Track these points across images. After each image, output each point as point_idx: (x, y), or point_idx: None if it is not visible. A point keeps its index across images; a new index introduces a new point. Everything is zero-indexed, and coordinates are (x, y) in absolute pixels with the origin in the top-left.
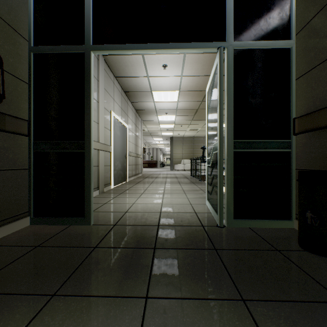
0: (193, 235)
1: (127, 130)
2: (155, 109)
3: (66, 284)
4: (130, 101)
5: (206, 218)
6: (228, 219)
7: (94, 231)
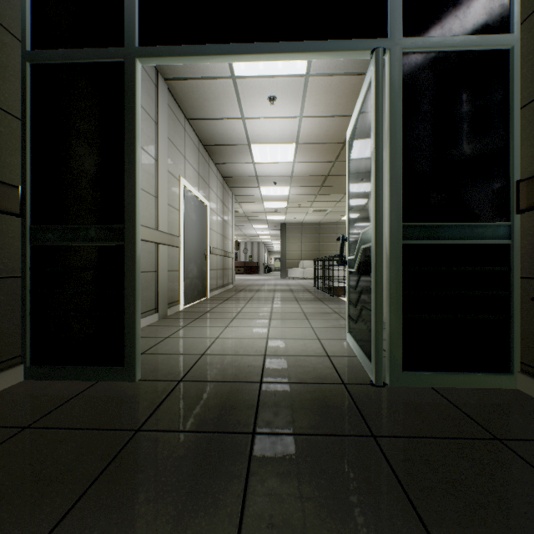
0: (328, 403)
1: (208, 211)
2: (255, 175)
3: (64, 525)
4: (213, 162)
5: (349, 368)
6: (392, 372)
7: (140, 393)
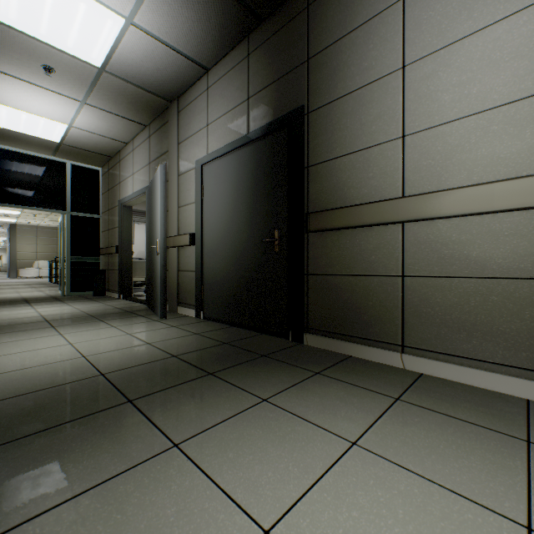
0: (47, 298)
1: None
2: None
3: None
4: None
5: (57, 296)
6: (68, 293)
7: None
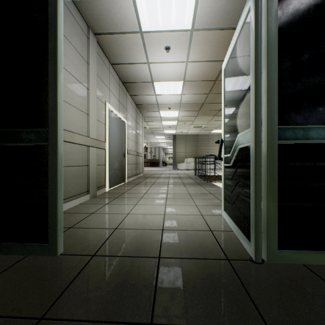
0: (218, 283)
1: (126, 126)
2: (156, 103)
3: None
4: (129, 94)
5: (229, 243)
6: (269, 251)
7: (57, 269)
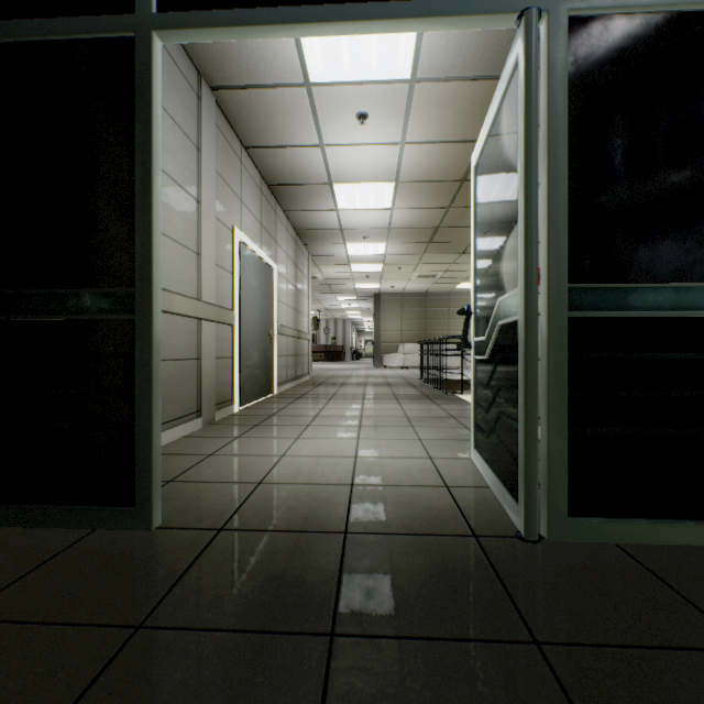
0: (453, 573)
1: (275, 275)
2: (339, 227)
3: None
4: (282, 208)
5: (481, 508)
6: (552, 519)
7: (155, 553)
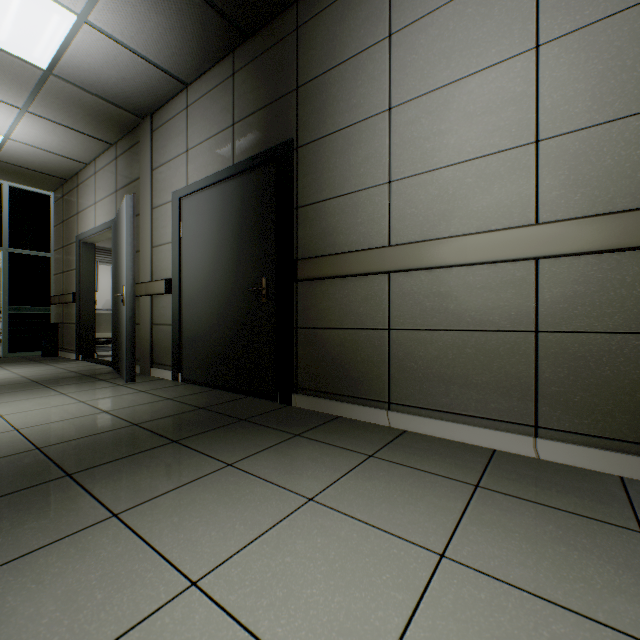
0: None
1: None
2: None
3: None
4: None
5: None
6: (5, 353)
7: None
